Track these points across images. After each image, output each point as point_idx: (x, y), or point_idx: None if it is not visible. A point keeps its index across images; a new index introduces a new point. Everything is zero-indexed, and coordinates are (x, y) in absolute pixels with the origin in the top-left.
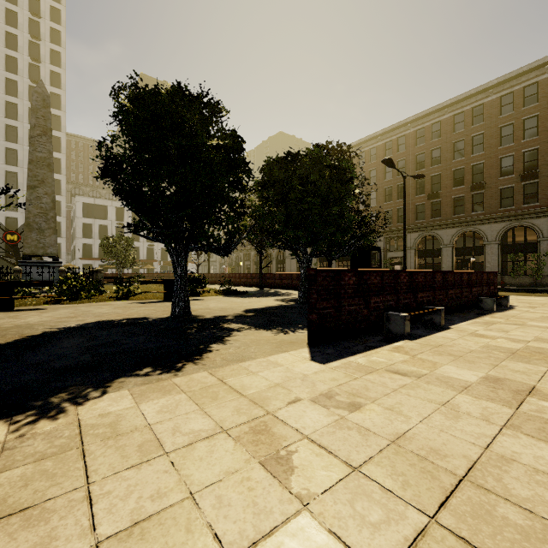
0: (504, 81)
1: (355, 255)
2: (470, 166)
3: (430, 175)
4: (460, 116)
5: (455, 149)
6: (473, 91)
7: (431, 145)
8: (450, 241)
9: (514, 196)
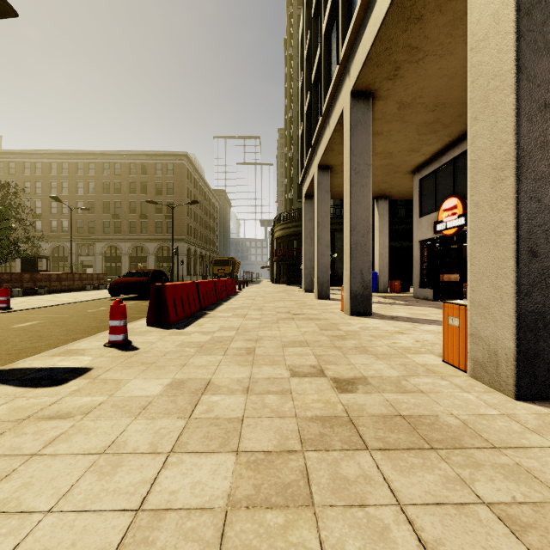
0: (157, 155)
1: (25, 261)
2: (140, 202)
3: (114, 200)
4: (134, 164)
5: (131, 187)
6: (140, 152)
7: (114, 178)
8: (128, 251)
9: (163, 227)
